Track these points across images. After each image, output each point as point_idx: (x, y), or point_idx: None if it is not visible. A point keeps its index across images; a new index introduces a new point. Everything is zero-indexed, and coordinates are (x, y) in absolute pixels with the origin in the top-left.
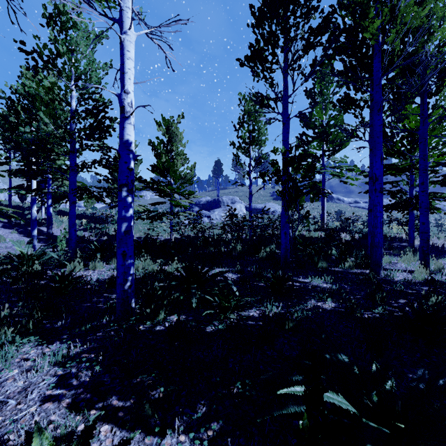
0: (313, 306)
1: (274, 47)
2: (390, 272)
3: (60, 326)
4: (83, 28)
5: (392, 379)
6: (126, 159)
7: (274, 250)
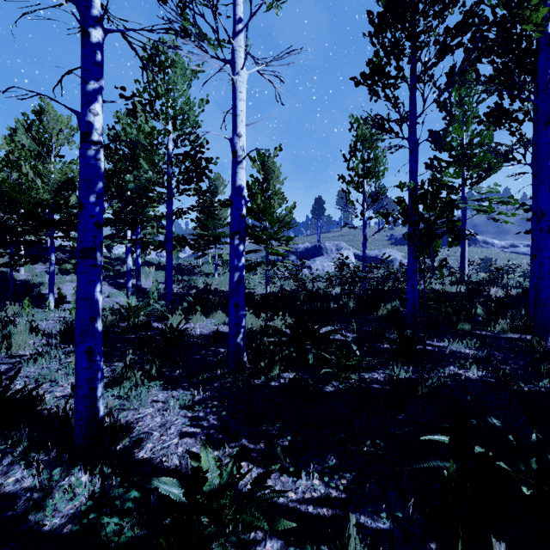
0: (452, 373)
1: (399, 59)
2: None
3: (178, 375)
4: (181, 65)
5: None
6: (238, 205)
7: (397, 307)
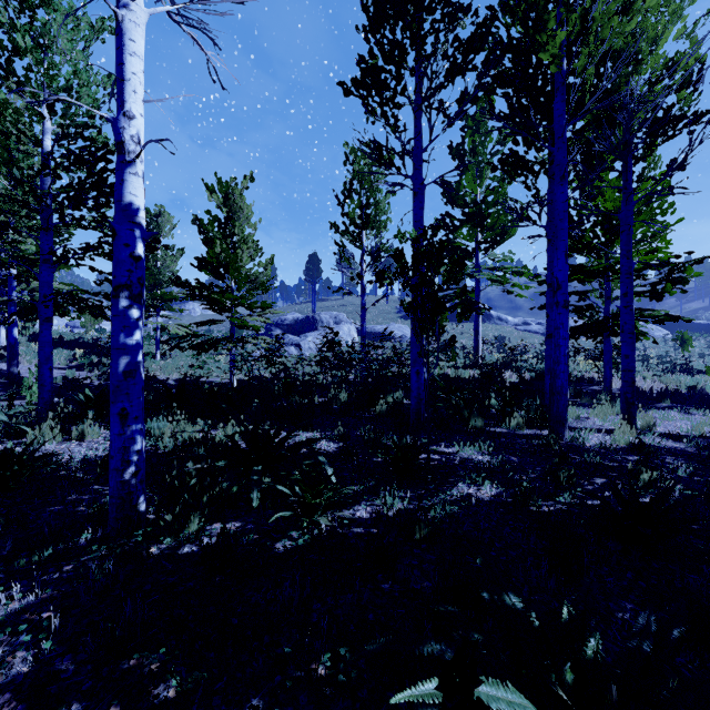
0: (461, 495)
1: (400, 66)
2: (579, 433)
3: None
4: (66, 9)
5: (597, 635)
6: (128, 239)
7: (401, 400)
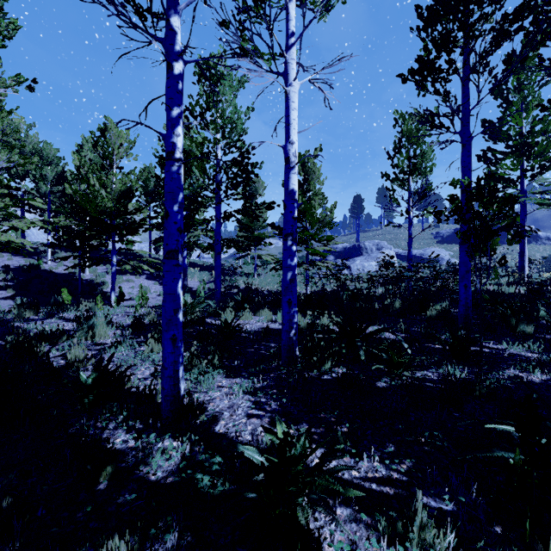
0: (512, 376)
1: (450, 51)
2: None
3: (237, 365)
4: (229, 77)
5: None
6: (291, 208)
7: (447, 308)
